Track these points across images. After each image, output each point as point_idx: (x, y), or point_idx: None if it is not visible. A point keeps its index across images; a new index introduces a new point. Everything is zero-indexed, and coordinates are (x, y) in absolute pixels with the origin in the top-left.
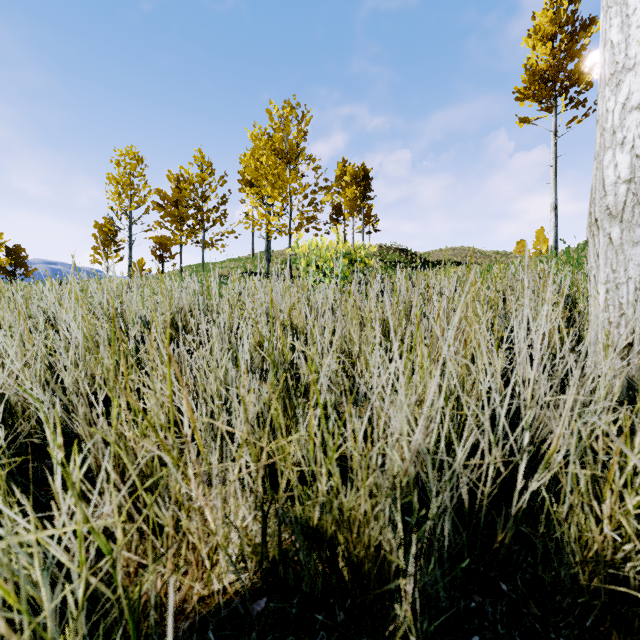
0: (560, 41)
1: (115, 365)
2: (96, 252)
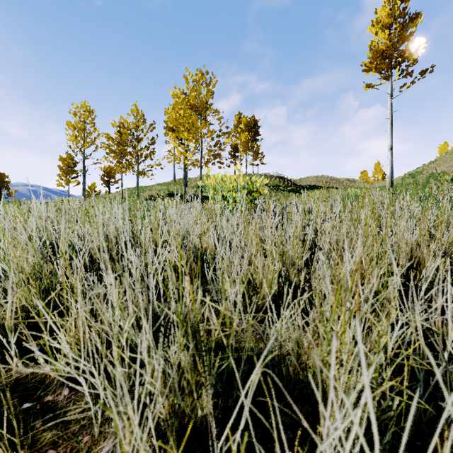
0: (395, 29)
1: (45, 290)
2: (60, 178)
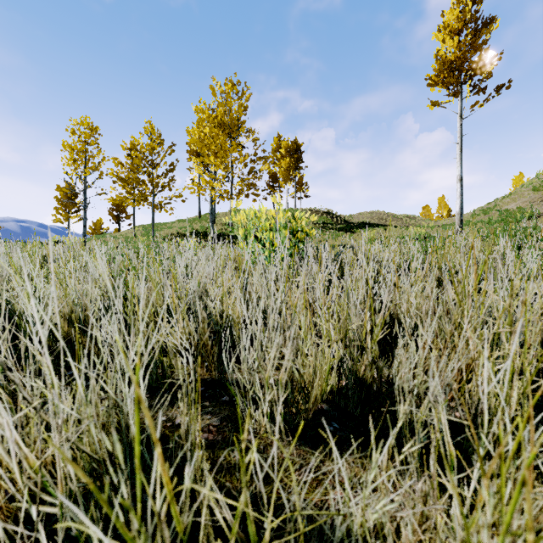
0: (465, 36)
1: None
2: (58, 212)
